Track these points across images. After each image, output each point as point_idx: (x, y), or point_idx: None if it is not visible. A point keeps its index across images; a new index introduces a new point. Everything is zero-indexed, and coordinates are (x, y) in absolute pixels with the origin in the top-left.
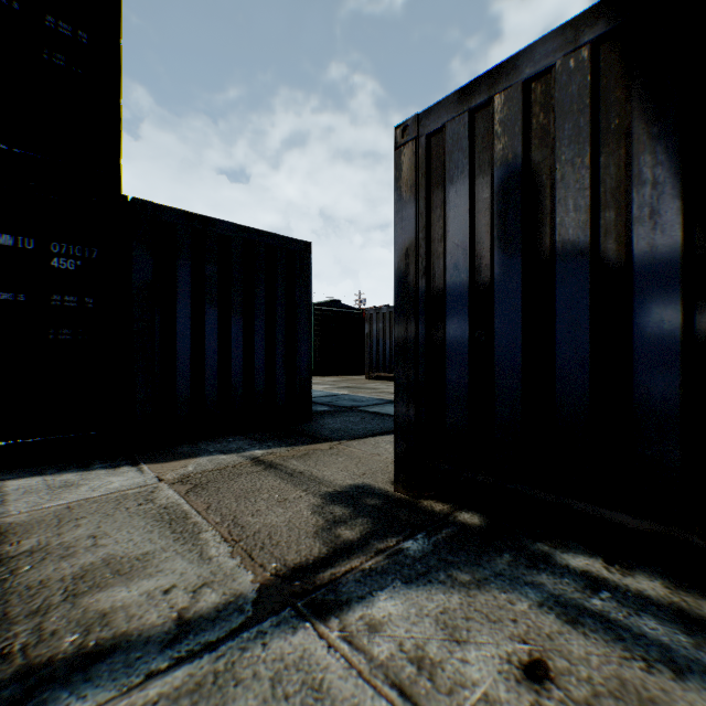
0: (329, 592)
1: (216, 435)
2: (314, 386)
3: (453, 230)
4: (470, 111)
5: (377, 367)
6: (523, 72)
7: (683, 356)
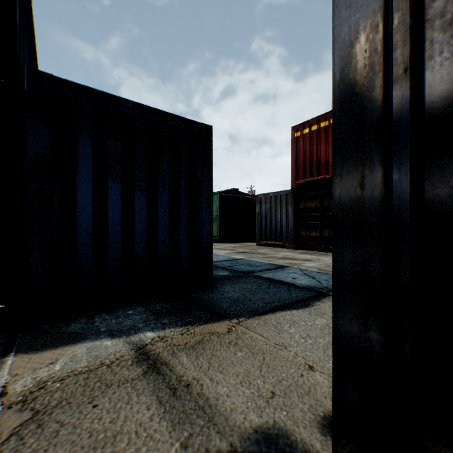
0: None
1: (120, 305)
2: (219, 251)
3: None
4: None
5: (265, 237)
6: None
7: None
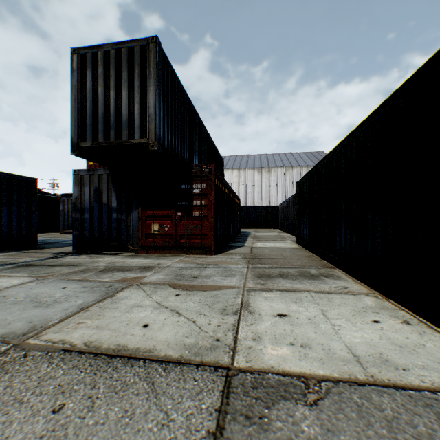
0: (59, 257)
1: None
2: None
3: (87, 196)
4: (90, 174)
5: (69, 227)
6: (99, 172)
7: (117, 221)
